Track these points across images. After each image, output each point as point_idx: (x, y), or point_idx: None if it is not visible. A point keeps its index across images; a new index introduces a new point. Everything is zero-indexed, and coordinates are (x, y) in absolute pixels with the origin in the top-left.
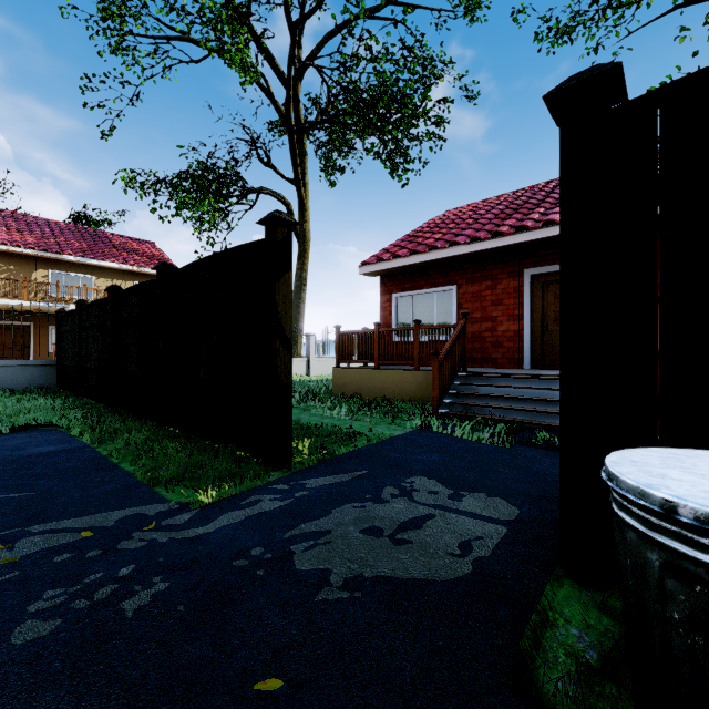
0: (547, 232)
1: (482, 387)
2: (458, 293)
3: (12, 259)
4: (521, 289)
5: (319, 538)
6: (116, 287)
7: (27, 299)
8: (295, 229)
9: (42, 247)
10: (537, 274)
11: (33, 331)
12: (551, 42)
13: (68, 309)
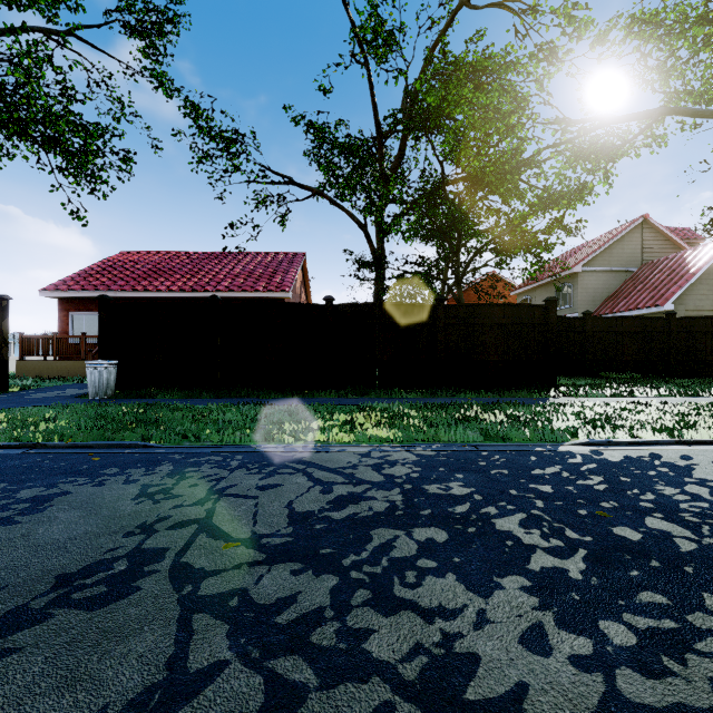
0: (159, 294)
1: None
2: None
3: None
4: None
5: (32, 396)
6: None
7: None
8: None
9: None
10: None
11: None
12: (199, 158)
13: None
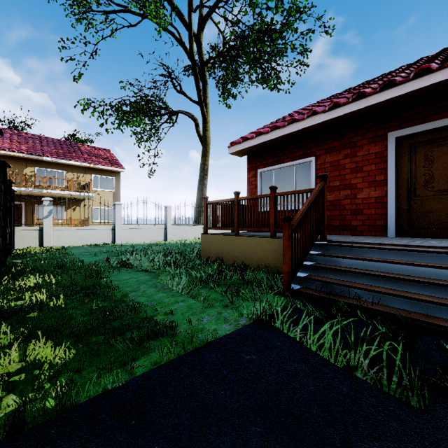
0: (420, 82)
1: (345, 259)
2: (316, 163)
3: (11, 160)
4: (383, 154)
5: None
6: (1, 162)
7: (20, 187)
8: (200, 136)
9: (29, 152)
10: (403, 136)
11: (24, 208)
12: None
13: (43, 192)
